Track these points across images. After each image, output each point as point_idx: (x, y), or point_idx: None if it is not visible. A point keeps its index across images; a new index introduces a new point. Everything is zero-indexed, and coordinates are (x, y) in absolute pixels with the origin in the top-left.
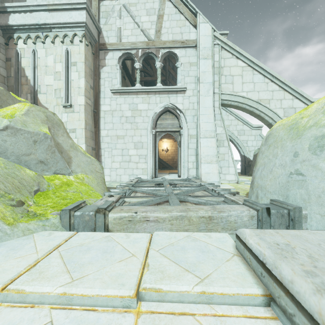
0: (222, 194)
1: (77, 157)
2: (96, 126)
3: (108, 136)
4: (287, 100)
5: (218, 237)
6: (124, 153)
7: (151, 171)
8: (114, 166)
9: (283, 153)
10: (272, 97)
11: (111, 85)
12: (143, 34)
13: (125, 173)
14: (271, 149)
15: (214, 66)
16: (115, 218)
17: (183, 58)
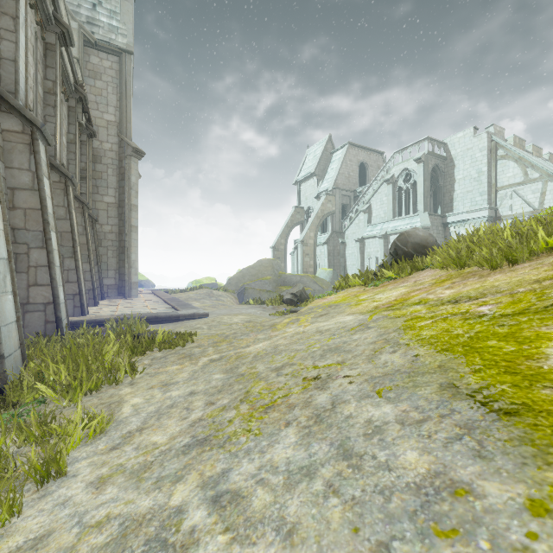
0: None
1: None
2: None
3: None
4: None
5: None
6: None
7: None
8: None
9: None
10: None
11: None
12: (529, 206)
13: None
14: None
15: None
16: None
17: None
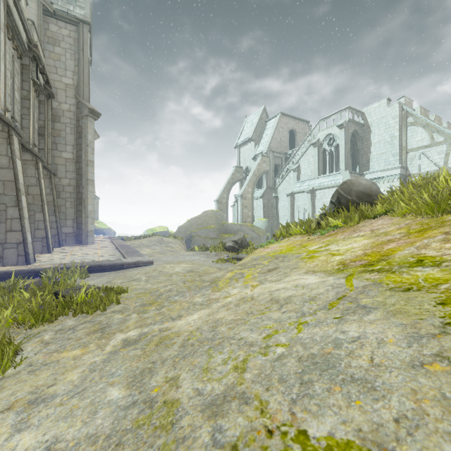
0: None
1: None
2: None
3: None
4: None
5: None
6: None
7: None
8: None
9: None
10: None
11: None
12: (435, 165)
13: None
14: None
15: None
16: None
17: None
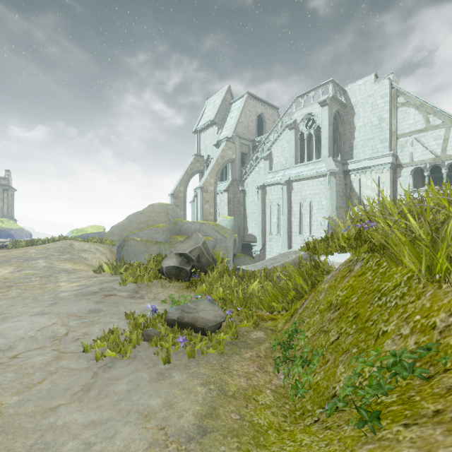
0: None
1: None
2: None
3: None
4: None
5: None
6: None
7: None
8: None
9: None
10: None
11: (405, 188)
12: (430, 153)
13: None
14: None
15: None
16: None
17: None
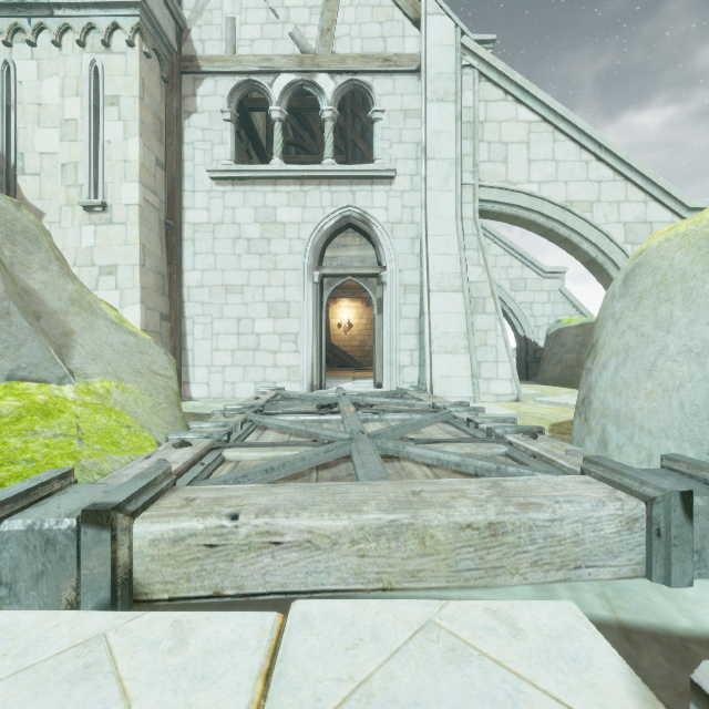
0: (500, 434)
1: (94, 331)
2: (173, 260)
3: (204, 286)
4: (632, 205)
5: (548, 629)
6: (242, 329)
7: (309, 374)
8: (217, 361)
9: (693, 314)
10: (598, 196)
11: (212, 161)
12: (290, 36)
13: (245, 379)
14: (647, 305)
15: (461, 118)
16: (157, 537)
17: (387, 98)
